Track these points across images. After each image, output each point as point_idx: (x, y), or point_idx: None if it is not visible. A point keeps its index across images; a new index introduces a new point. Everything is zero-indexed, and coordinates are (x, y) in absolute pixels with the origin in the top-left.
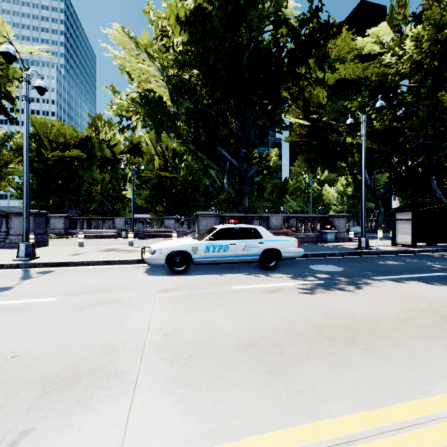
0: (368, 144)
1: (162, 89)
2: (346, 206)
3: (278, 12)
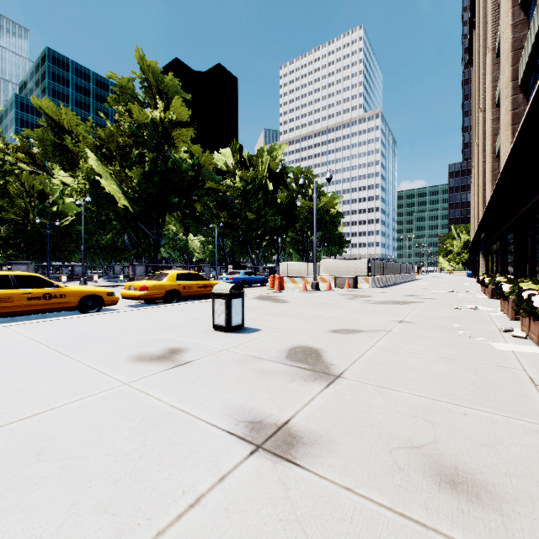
0: (219, 231)
1: (125, 200)
2: (208, 258)
3: (184, 178)
